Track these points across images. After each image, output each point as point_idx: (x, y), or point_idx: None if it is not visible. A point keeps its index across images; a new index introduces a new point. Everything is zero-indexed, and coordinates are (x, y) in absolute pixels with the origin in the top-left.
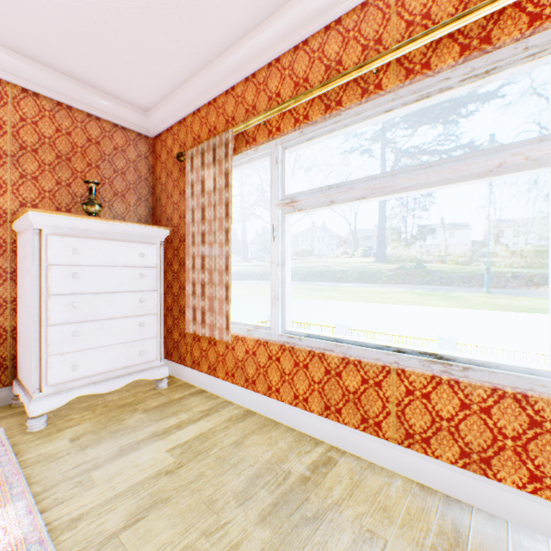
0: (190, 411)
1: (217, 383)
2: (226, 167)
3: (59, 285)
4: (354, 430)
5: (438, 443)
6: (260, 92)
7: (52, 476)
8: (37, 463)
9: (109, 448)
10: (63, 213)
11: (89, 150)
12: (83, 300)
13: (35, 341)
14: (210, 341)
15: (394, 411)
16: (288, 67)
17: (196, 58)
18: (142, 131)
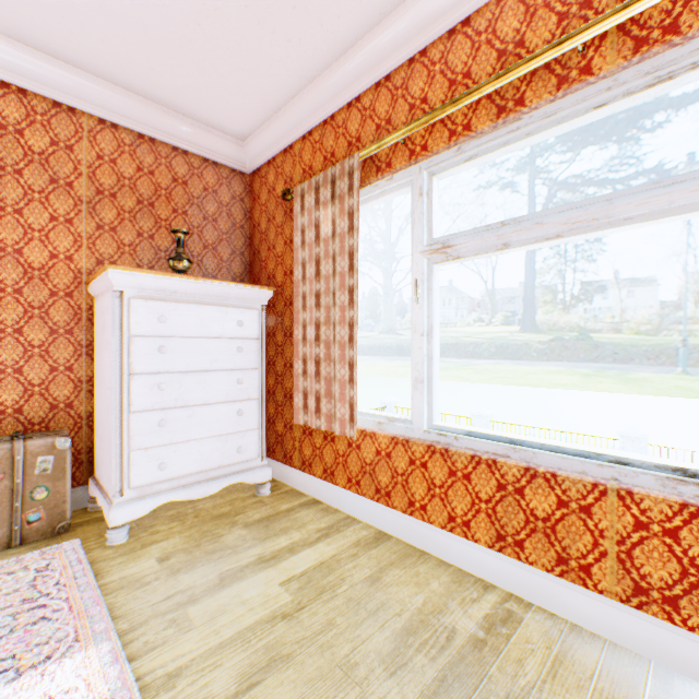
0: (304, 529)
1: (335, 492)
2: (350, 204)
3: (143, 361)
4: (544, 573)
5: (694, 608)
6: (397, 100)
7: (139, 609)
8: (120, 589)
9: (206, 575)
10: (147, 271)
11: (175, 192)
12: (171, 381)
13: (116, 431)
14: (326, 436)
15: (614, 551)
16: (440, 60)
17: (310, 62)
18: (237, 166)
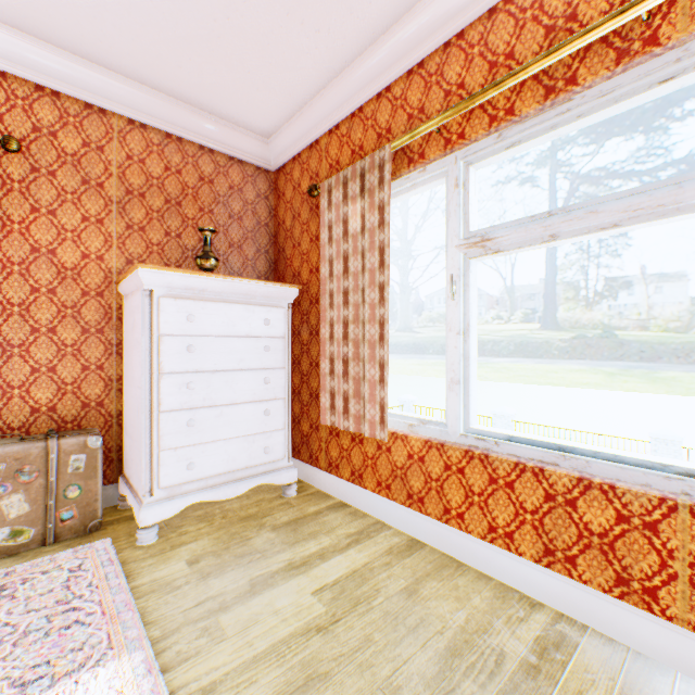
0: (333, 534)
1: (364, 496)
2: (381, 198)
3: (172, 361)
4: (600, 593)
5: None
6: (431, 87)
7: (170, 615)
8: (151, 593)
9: (237, 581)
10: (176, 270)
11: (202, 191)
12: (199, 381)
13: (145, 431)
14: (353, 437)
15: (686, 574)
16: (478, 42)
17: (338, 53)
18: (261, 163)
